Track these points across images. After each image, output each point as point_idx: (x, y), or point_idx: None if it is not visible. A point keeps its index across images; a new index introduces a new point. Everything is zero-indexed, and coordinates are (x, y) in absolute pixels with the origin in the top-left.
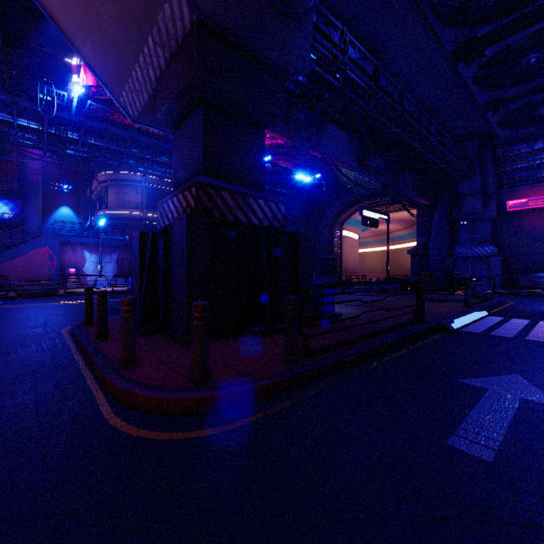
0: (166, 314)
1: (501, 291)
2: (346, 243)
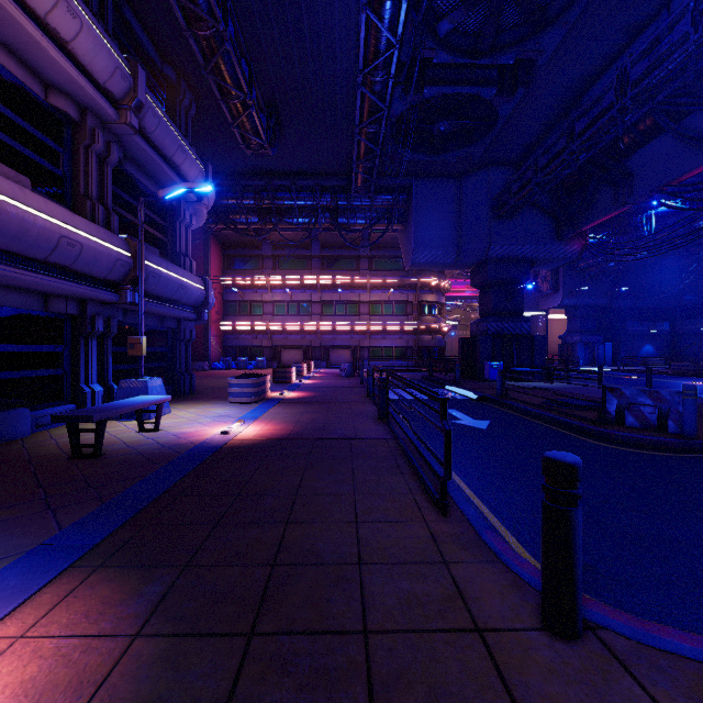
0: None
1: None
2: None
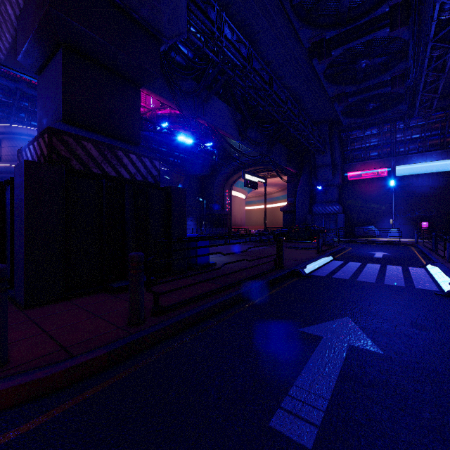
0: (14, 272)
1: (344, 239)
2: (235, 201)
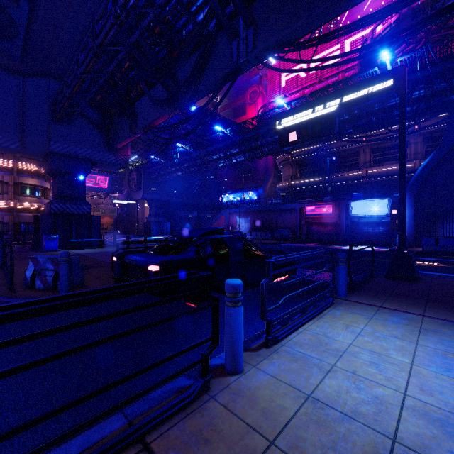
0: None
1: None
2: None
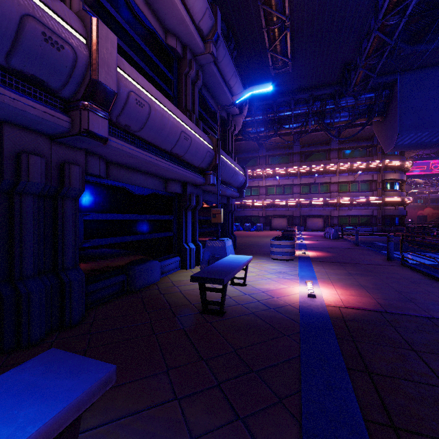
0: None
1: None
2: None
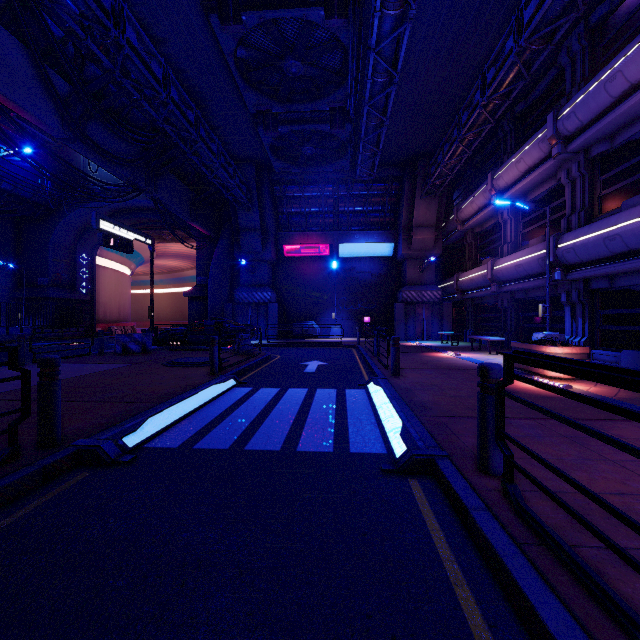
0: None
1: (277, 341)
2: (105, 277)
